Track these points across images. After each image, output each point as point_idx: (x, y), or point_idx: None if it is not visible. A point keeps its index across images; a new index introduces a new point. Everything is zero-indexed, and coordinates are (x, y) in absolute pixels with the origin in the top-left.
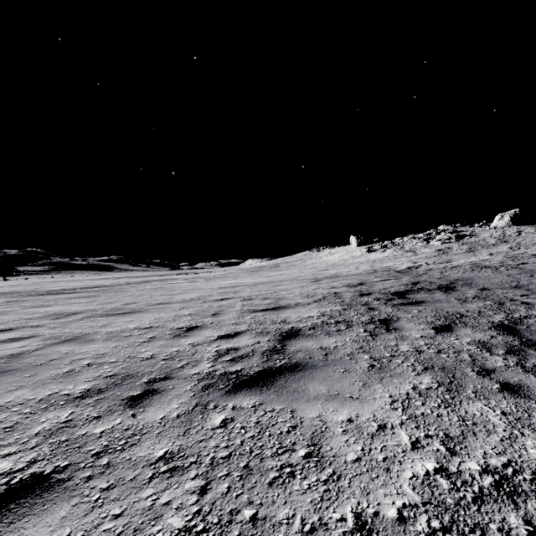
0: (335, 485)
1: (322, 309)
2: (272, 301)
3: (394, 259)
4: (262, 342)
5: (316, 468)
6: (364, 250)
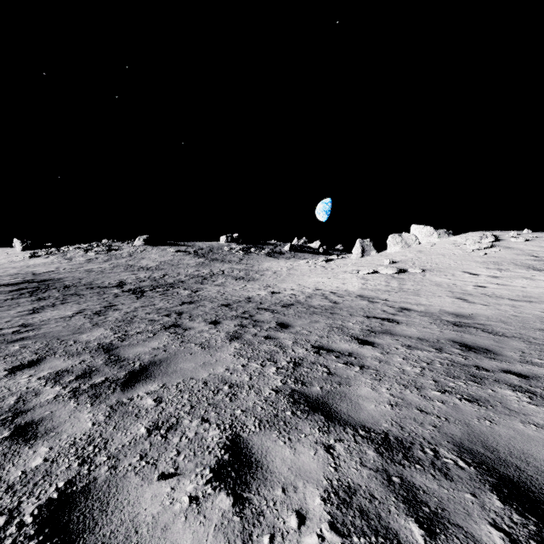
0: None
1: None
2: None
3: (49, 265)
4: None
5: None
6: (27, 256)
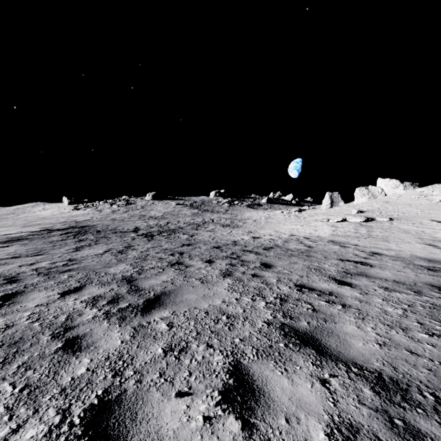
0: (22, 243)
1: (26, 234)
2: (0, 233)
3: (86, 215)
4: (3, 239)
5: (20, 243)
6: (72, 208)
